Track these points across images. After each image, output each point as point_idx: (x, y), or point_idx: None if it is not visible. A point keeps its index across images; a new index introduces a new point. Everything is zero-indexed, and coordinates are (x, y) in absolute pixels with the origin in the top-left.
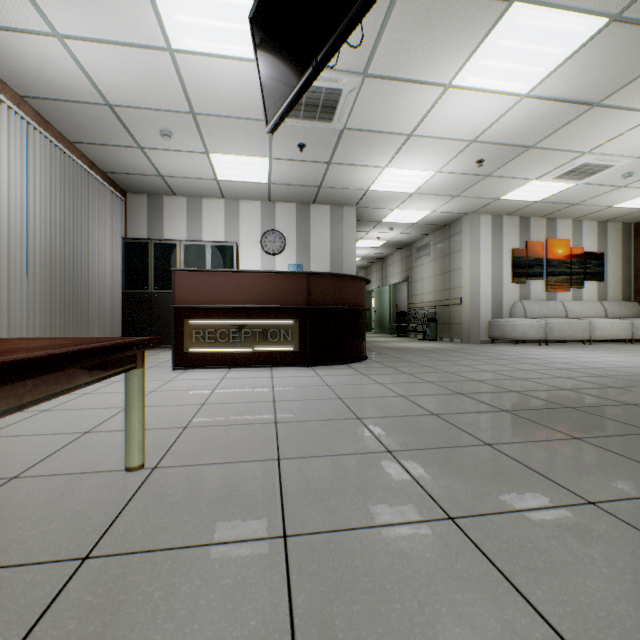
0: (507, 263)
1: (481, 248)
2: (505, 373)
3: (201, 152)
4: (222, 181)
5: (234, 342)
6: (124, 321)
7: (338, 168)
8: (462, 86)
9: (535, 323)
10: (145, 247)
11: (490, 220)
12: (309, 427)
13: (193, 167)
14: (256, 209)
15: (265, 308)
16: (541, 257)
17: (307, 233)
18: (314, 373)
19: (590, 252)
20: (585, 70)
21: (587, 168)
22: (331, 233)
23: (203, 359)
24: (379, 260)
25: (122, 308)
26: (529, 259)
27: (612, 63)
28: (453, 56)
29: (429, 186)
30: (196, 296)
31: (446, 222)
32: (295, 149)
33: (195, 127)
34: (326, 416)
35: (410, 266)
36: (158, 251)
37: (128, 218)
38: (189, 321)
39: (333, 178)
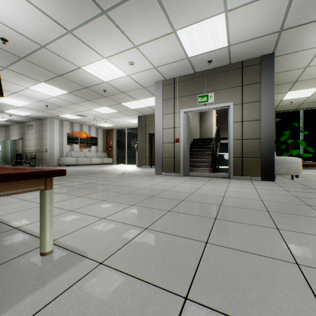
0: (65, 138)
1: (55, 131)
2: None
3: None
4: None
5: None
6: None
7: None
8: (33, 89)
9: (73, 159)
10: None
11: (59, 121)
12: None
13: None
14: None
15: None
16: (78, 137)
17: None
18: None
19: (94, 137)
20: (68, 97)
21: (82, 115)
22: None
23: None
24: (5, 126)
25: None
26: (74, 137)
27: (74, 98)
28: (28, 84)
29: (28, 106)
30: None
31: (40, 118)
32: None
33: None
34: None
35: (24, 132)
36: None
37: None
38: None
39: None
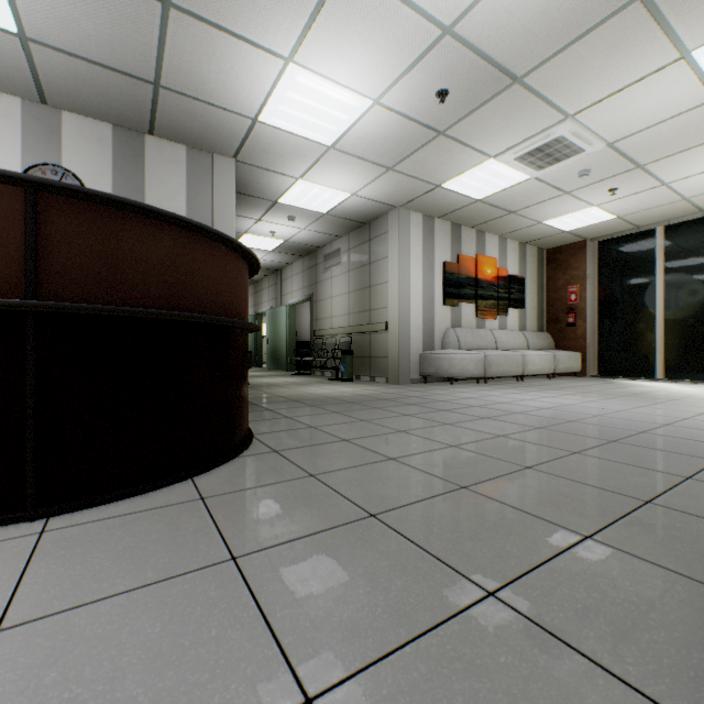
0: (439, 279)
1: (412, 256)
2: (573, 473)
3: None
4: None
5: None
6: None
7: (190, 30)
8: None
9: (475, 356)
10: None
11: (421, 221)
12: None
13: None
14: (8, 112)
15: None
16: (472, 276)
17: (138, 187)
18: None
19: (514, 275)
20: None
21: (558, 148)
22: (189, 196)
23: None
24: (273, 272)
25: None
26: (461, 277)
27: None
28: None
29: (357, 136)
30: None
31: (367, 218)
32: None
33: None
34: None
35: (315, 280)
36: None
37: None
38: None
39: (183, 63)
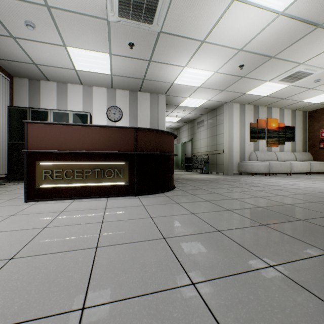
0: (247, 130)
1: (234, 122)
2: (272, 199)
3: (60, 45)
4: (79, 71)
5: (78, 179)
6: (9, 163)
7: (155, 65)
8: None
9: (263, 164)
10: (25, 113)
11: (239, 106)
12: (130, 323)
13: (57, 58)
14: (103, 93)
15: (103, 153)
16: (264, 128)
17: (136, 109)
18: (139, 202)
19: (288, 126)
20: None
21: (299, 74)
22: (150, 110)
23: (52, 193)
24: (176, 129)
25: (7, 154)
26: (258, 129)
27: None
28: None
29: (209, 82)
30: (46, 143)
31: (214, 107)
32: (127, 47)
33: (51, 20)
34: (153, 281)
35: (193, 132)
36: (34, 116)
37: (14, 94)
38: (40, 163)
39: (152, 73)
